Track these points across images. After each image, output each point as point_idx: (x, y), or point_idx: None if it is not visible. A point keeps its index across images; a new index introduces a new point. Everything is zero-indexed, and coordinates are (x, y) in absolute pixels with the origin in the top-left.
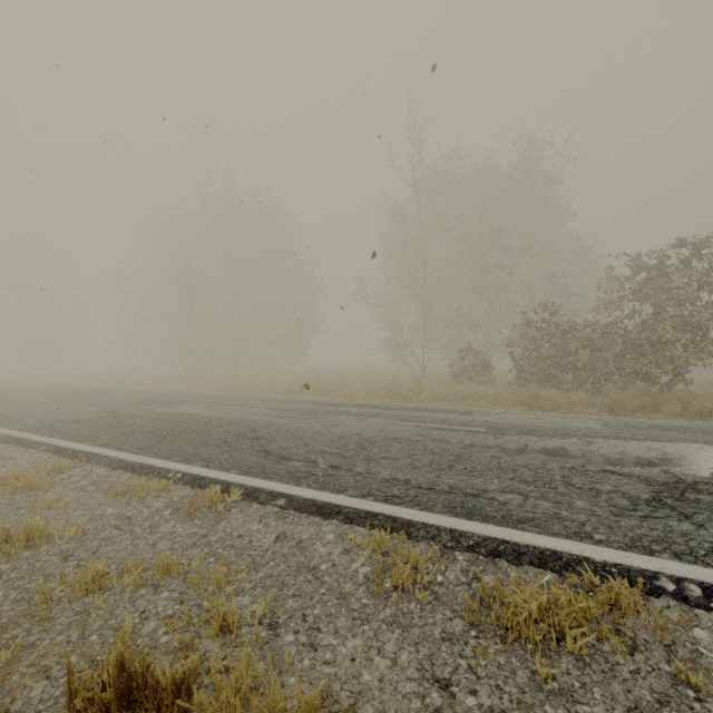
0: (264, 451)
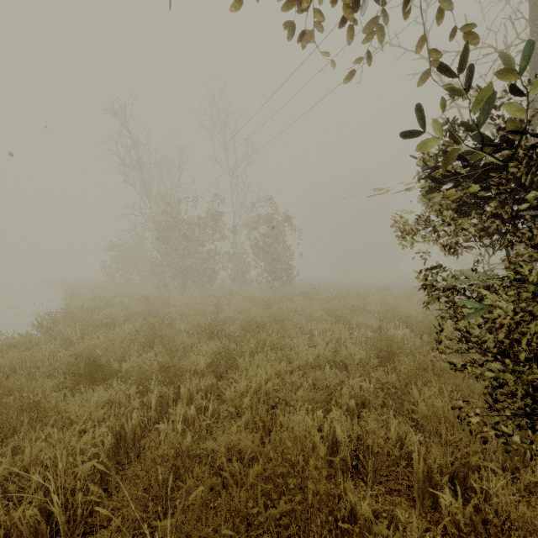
0: (399, 289)
